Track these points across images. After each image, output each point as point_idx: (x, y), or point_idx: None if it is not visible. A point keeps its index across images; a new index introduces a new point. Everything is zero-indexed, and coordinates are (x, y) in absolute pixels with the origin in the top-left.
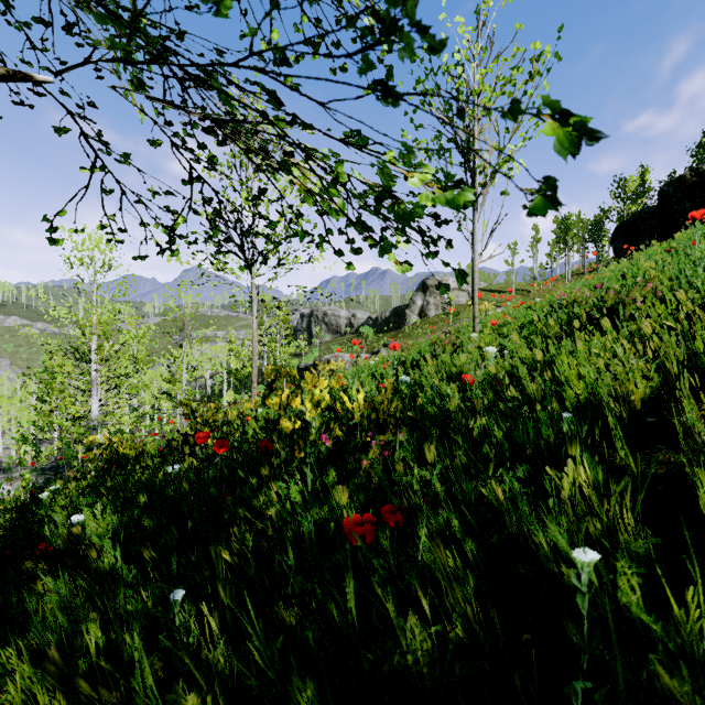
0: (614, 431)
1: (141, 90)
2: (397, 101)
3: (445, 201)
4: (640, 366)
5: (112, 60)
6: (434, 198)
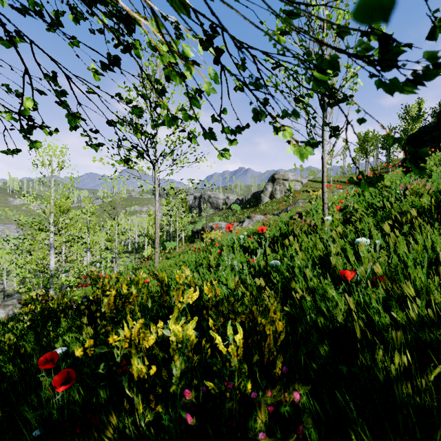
0: None
1: None
2: None
3: None
4: None
5: None
6: None
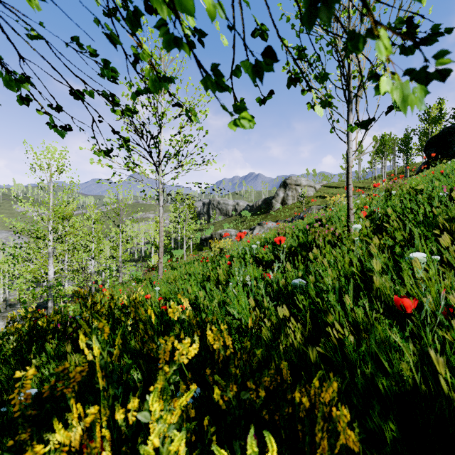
0: None
1: None
2: None
3: None
4: None
5: None
6: None
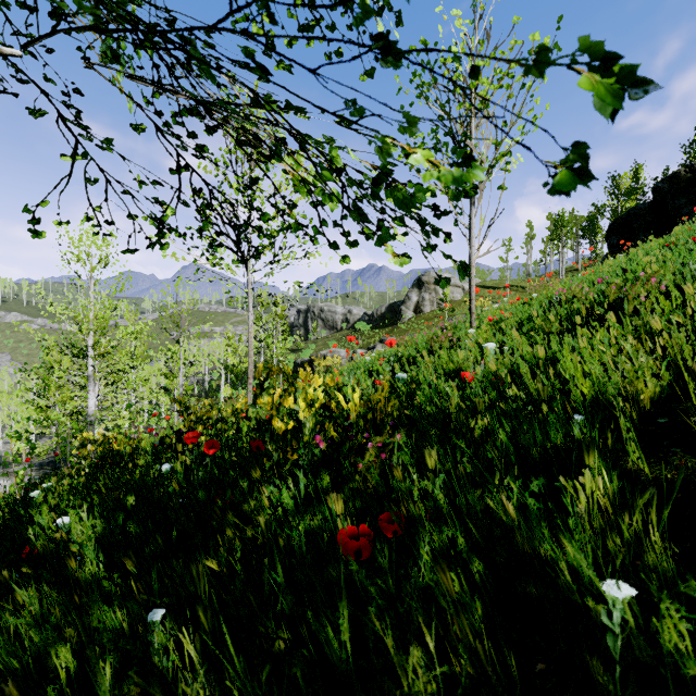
0: (625, 433)
1: (116, 64)
2: (398, 61)
3: (452, 180)
4: (650, 363)
5: (82, 28)
6: (439, 177)
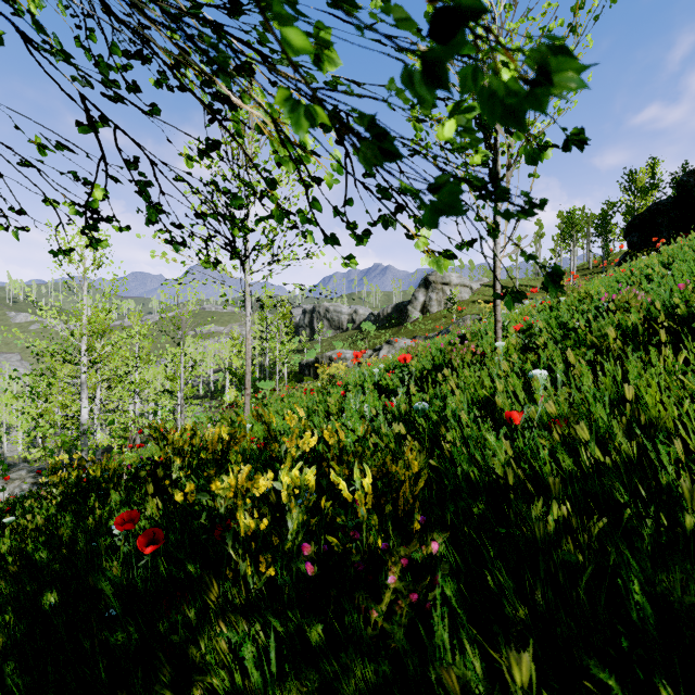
0: None
1: None
2: None
3: None
4: None
5: None
6: None
